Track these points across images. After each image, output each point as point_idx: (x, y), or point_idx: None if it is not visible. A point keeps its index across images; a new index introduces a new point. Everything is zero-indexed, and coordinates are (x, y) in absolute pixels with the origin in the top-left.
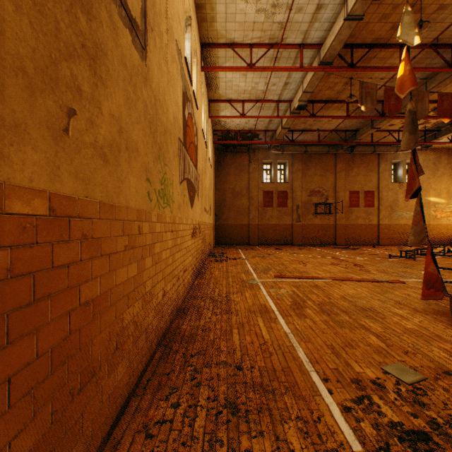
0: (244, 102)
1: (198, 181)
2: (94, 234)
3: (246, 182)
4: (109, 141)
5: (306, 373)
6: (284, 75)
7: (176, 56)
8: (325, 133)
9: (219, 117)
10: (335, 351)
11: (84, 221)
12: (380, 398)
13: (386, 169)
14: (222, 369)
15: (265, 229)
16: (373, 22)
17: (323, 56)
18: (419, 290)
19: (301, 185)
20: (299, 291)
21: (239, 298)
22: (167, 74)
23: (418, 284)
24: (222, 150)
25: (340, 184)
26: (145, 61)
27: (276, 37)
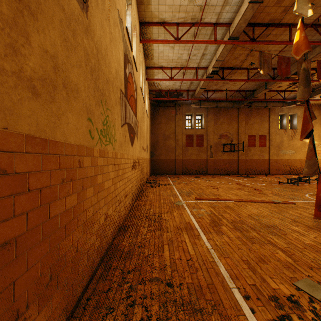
0: (172, 69)
1: (137, 126)
2: (18, 169)
3: (173, 128)
4: (40, 75)
5: (229, 290)
6: (202, 47)
7: (118, 23)
8: (231, 92)
9: (153, 80)
10: (250, 266)
11: (1, 154)
12: (299, 318)
13: (275, 119)
14: (155, 285)
15: (187, 163)
16: (270, 6)
17: (231, 32)
18: (307, 210)
19: (214, 130)
20: (215, 211)
21: (169, 217)
22: (109, 34)
23: (305, 205)
24: (156, 105)
25: (242, 130)
26: (86, 13)
27: (196, 18)
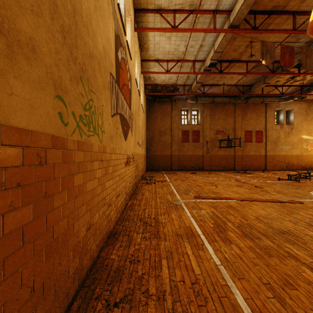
0: (168, 61)
1: (132, 120)
2: None
3: (169, 124)
4: None
5: None
6: (200, 38)
7: None
8: (228, 87)
9: (149, 73)
10: (276, 294)
11: None
12: None
13: (271, 114)
14: None
15: (183, 159)
16: None
17: (232, 19)
18: None
19: (210, 126)
20: (217, 212)
21: (166, 220)
22: None
23: None
24: (152, 100)
25: (238, 126)
26: None
27: (195, 4)
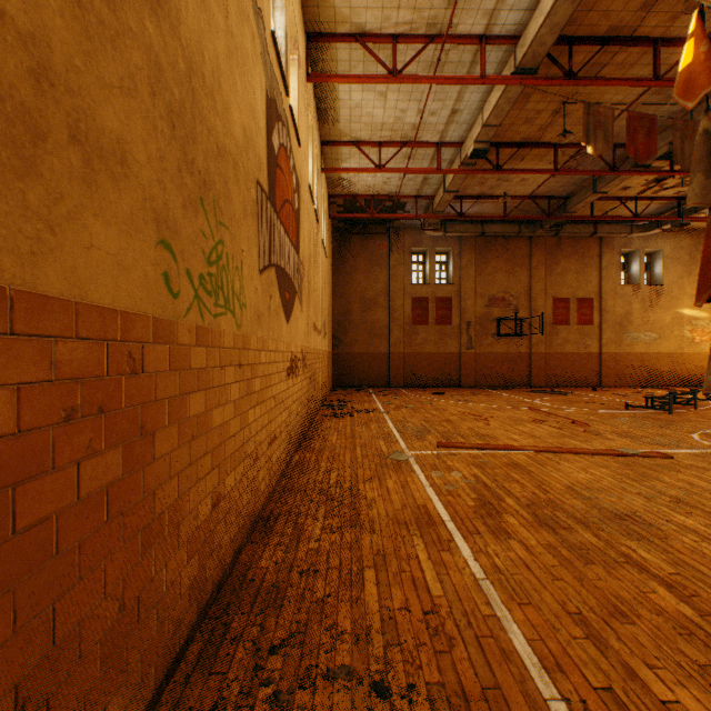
0: (381, 146)
1: (302, 276)
2: None
3: (384, 283)
4: None
5: (543, 708)
6: (452, 95)
7: (252, 15)
8: (516, 201)
9: (339, 170)
10: (591, 631)
11: None
12: None
13: (613, 262)
14: (341, 693)
15: (415, 361)
16: None
17: (521, 56)
18: (705, 473)
19: (475, 288)
20: (485, 475)
21: (376, 491)
22: (225, 34)
23: (697, 461)
24: (345, 230)
25: (538, 287)
26: None
27: (439, 23)
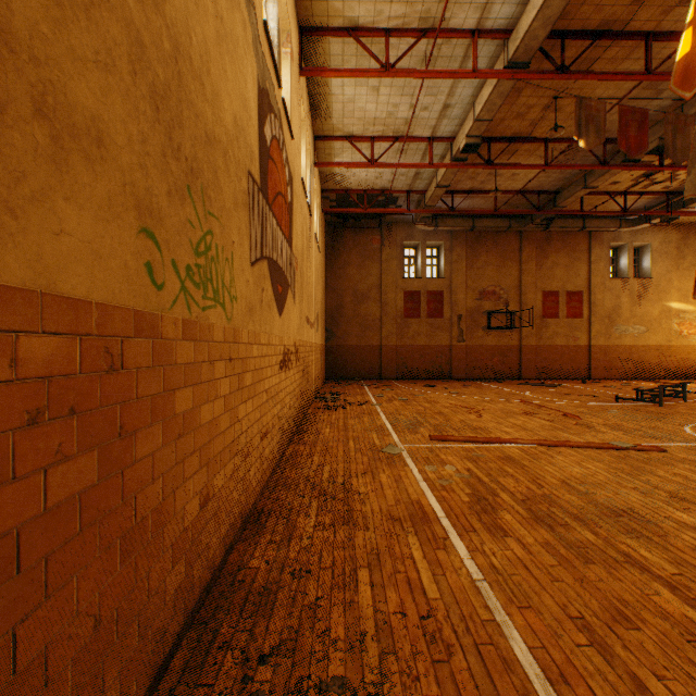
0: (373, 140)
1: (295, 269)
2: None
3: (376, 277)
4: None
5: None
6: (444, 90)
7: (243, 2)
8: (506, 196)
9: (332, 165)
10: (595, 638)
11: None
12: None
13: (602, 256)
14: None
15: (407, 354)
16: None
17: (513, 50)
18: None
19: (466, 282)
20: (479, 469)
21: (369, 486)
22: (214, 18)
23: (691, 454)
24: (338, 224)
25: (528, 281)
26: None
27: (432, 17)
